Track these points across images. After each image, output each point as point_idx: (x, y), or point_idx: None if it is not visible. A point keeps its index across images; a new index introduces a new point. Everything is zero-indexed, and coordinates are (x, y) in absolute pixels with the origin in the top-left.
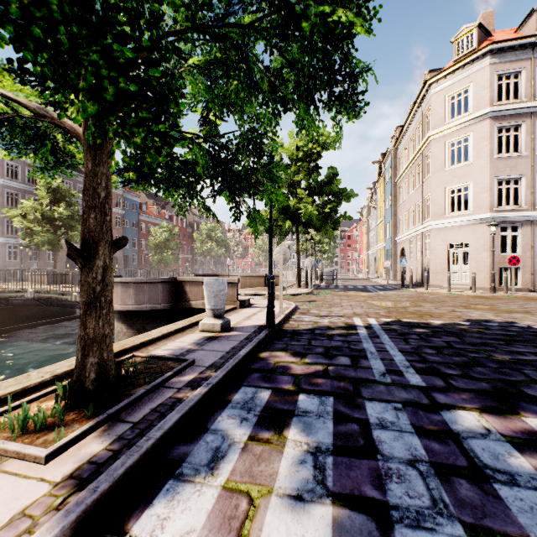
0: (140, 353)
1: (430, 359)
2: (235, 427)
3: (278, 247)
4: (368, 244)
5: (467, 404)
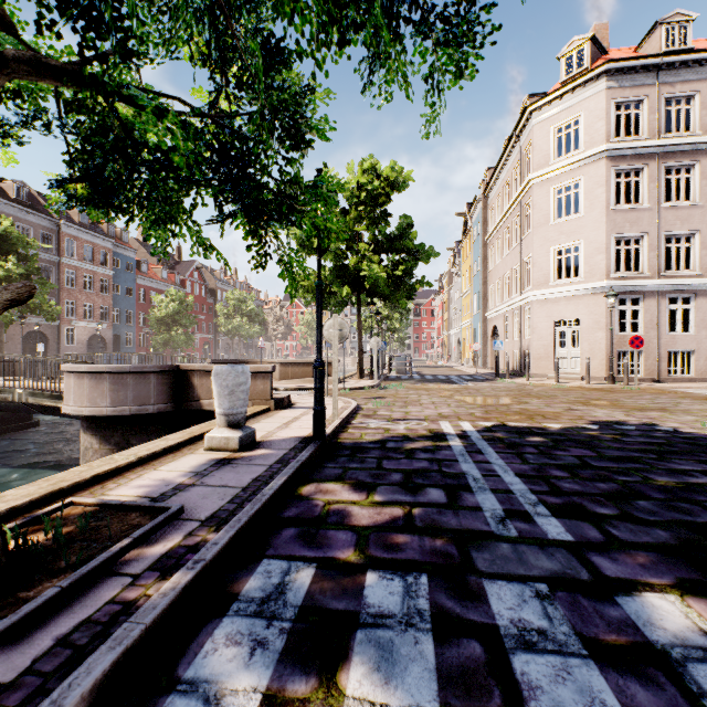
0: (83, 498)
1: (564, 488)
2: (237, 669)
3: (331, 318)
4: (450, 322)
5: (653, 576)
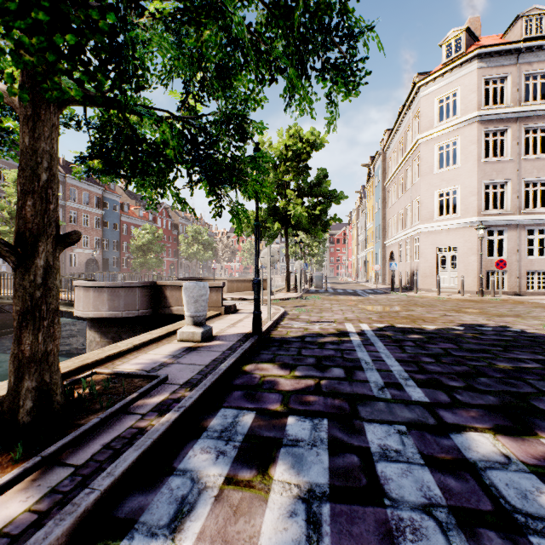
0: (103, 369)
1: (429, 369)
2: (209, 465)
3: (265, 248)
4: (357, 248)
5: (478, 423)
